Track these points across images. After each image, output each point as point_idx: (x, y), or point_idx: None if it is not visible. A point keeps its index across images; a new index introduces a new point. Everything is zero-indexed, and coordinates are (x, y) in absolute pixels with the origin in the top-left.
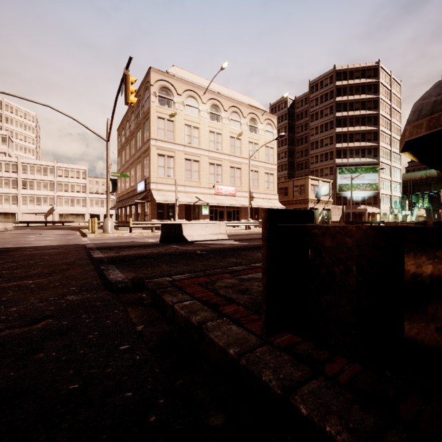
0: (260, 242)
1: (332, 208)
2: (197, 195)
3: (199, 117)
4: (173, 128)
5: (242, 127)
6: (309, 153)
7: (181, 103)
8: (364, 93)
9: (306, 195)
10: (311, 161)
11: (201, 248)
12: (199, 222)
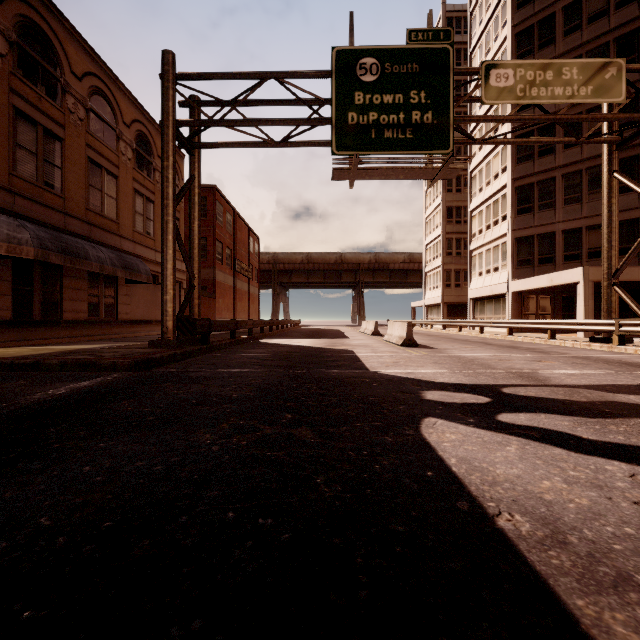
0: None
1: None
2: None
3: None
4: None
5: None
6: None
7: None
8: None
9: None
10: None
11: None
12: None
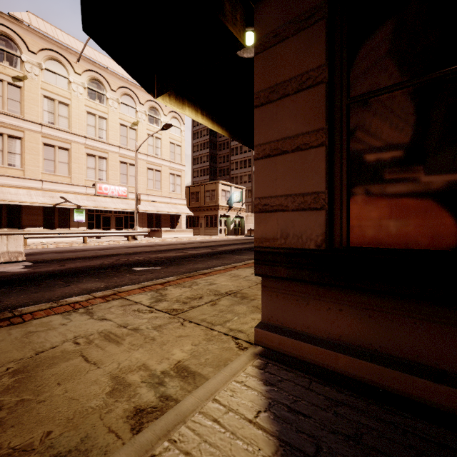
0: (62, 266)
1: (249, 216)
2: (65, 194)
3: (69, 91)
4: (19, 97)
5: (139, 115)
6: (229, 159)
7: (36, 64)
8: None
9: (217, 201)
10: (231, 167)
11: None
12: (42, 231)
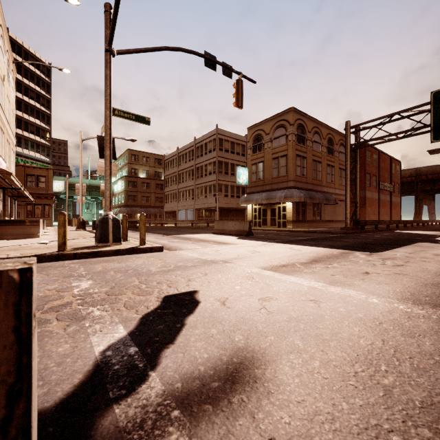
0: None
1: None
2: None
3: None
4: None
5: (5, 67)
6: None
7: None
8: (39, 86)
9: (50, 189)
10: None
11: (272, 234)
12: None
